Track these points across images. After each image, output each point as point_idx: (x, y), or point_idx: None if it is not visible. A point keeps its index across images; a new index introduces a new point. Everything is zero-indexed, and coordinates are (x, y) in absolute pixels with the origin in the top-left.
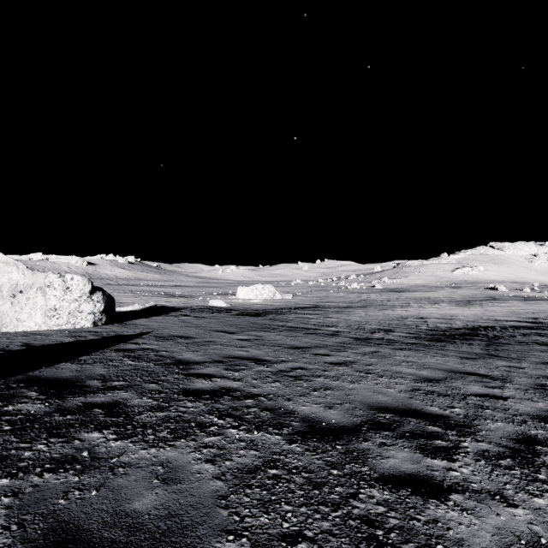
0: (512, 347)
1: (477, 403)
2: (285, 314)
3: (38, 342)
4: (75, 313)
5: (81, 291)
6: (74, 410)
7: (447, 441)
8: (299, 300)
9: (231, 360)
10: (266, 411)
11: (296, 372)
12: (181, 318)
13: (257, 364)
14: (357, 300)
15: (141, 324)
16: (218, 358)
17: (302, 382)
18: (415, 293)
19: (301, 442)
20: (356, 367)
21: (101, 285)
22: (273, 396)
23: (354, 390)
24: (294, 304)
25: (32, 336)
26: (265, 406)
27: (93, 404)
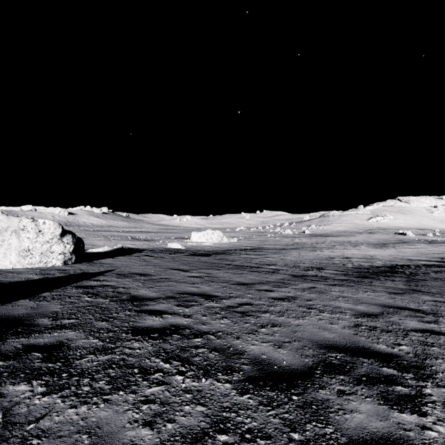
0: (429, 283)
1: (421, 340)
2: (231, 255)
3: (7, 280)
4: (47, 253)
5: (52, 234)
6: (9, 354)
7: (408, 387)
8: (242, 243)
9: (183, 296)
10: (215, 352)
11: (243, 307)
12: (143, 258)
13: (207, 300)
14: (291, 243)
15: (107, 263)
16: (171, 294)
17: (250, 318)
18: (338, 237)
19: (253, 391)
20: (298, 303)
21: (79, 231)
22: (222, 333)
23: (300, 327)
24: (239, 246)
25: (5, 273)
26: (213, 345)
27: (34, 346)
